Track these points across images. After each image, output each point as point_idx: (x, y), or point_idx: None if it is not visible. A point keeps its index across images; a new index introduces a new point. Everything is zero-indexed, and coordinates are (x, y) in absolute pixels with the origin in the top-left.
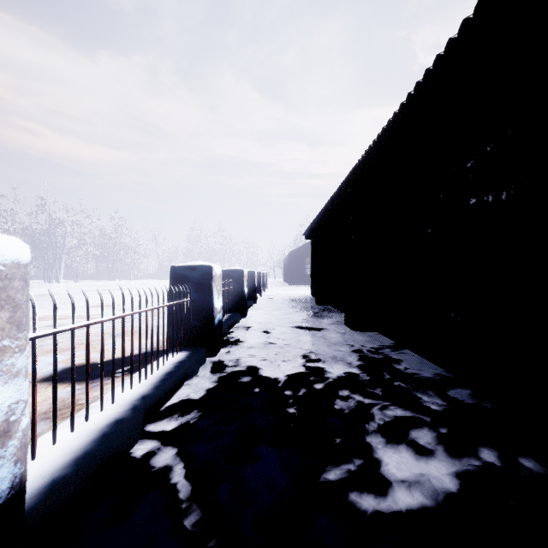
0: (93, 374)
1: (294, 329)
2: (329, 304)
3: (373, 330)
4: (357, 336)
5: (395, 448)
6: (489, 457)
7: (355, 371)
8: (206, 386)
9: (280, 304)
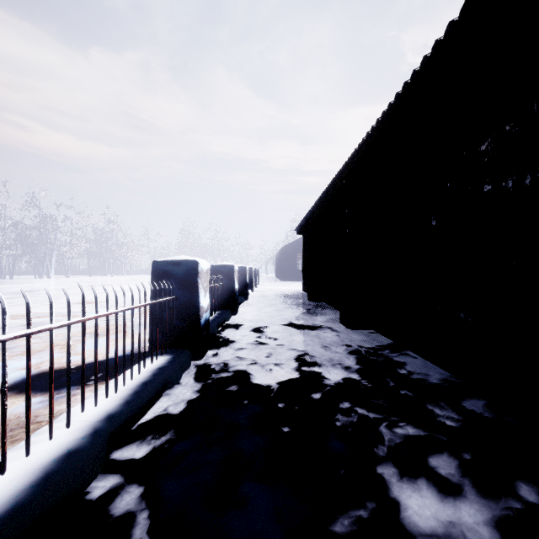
0: (62, 382)
1: (287, 327)
2: (322, 300)
3: (370, 328)
4: (353, 335)
5: (412, 482)
6: (529, 495)
7: (355, 376)
8: (188, 397)
9: (272, 300)
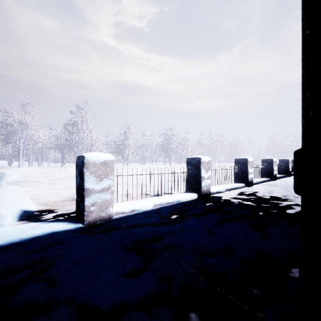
0: None
1: None
2: None
3: None
4: None
5: None
6: None
7: None
8: None
9: None
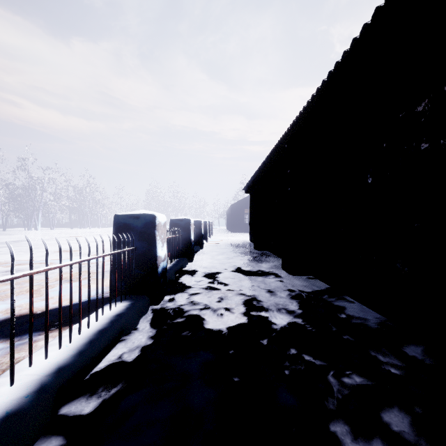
0: (25, 328)
1: (236, 273)
2: (266, 249)
3: (309, 274)
4: (295, 281)
5: (368, 443)
6: None
7: (299, 321)
8: (143, 343)
9: (223, 249)
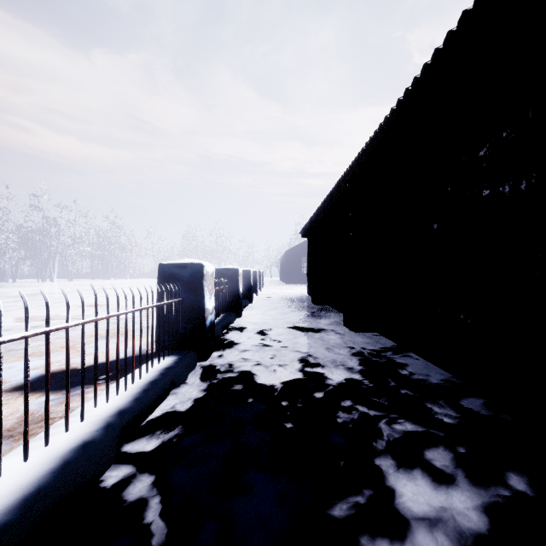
0: (71, 382)
1: (291, 330)
2: (326, 303)
3: (373, 331)
4: (357, 338)
5: (408, 473)
6: (518, 484)
7: (357, 377)
8: (195, 396)
9: (276, 303)
